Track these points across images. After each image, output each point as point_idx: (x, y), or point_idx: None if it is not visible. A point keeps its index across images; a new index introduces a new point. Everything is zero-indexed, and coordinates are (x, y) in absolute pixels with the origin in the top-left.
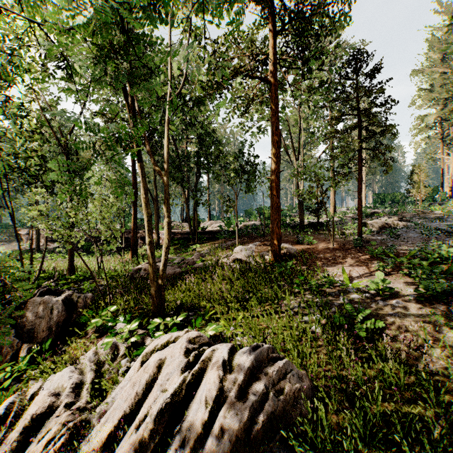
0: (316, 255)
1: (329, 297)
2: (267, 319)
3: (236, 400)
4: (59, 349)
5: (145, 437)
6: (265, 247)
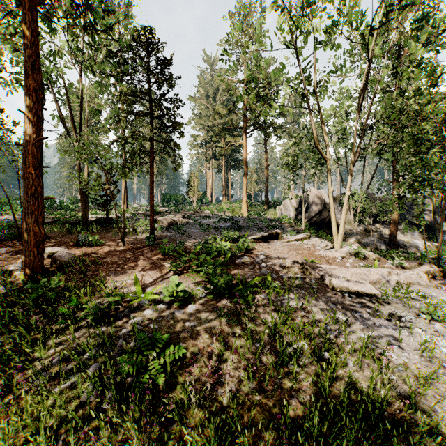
0: (102, 259)
1: (116, 322)
2: None
3: None
4: None
5: None
6: (20, 255)
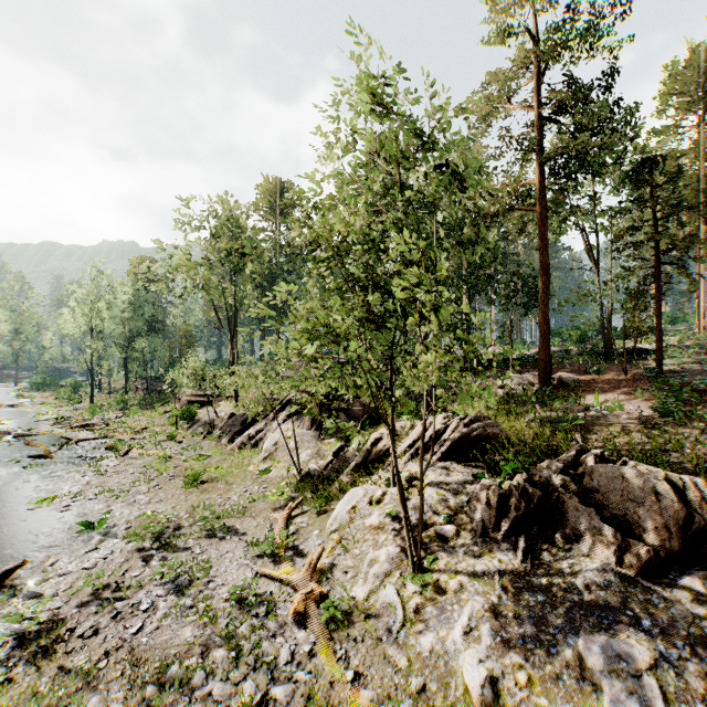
0: (593, 384)
1: (570, 413)
2: (505, 419)
3: (463, 428)
4: (371, 427)
5: (425, 442)
6: None
